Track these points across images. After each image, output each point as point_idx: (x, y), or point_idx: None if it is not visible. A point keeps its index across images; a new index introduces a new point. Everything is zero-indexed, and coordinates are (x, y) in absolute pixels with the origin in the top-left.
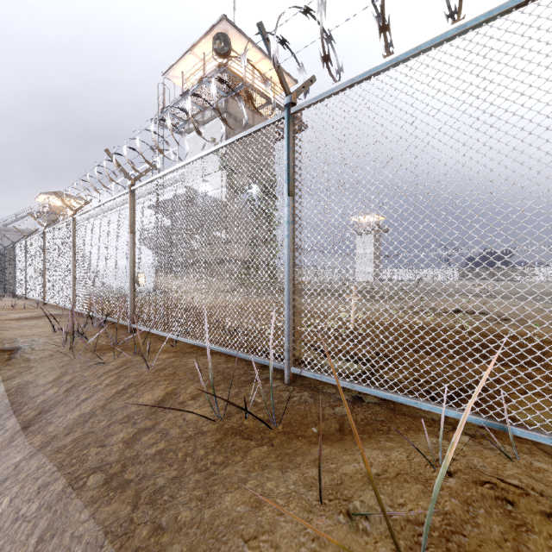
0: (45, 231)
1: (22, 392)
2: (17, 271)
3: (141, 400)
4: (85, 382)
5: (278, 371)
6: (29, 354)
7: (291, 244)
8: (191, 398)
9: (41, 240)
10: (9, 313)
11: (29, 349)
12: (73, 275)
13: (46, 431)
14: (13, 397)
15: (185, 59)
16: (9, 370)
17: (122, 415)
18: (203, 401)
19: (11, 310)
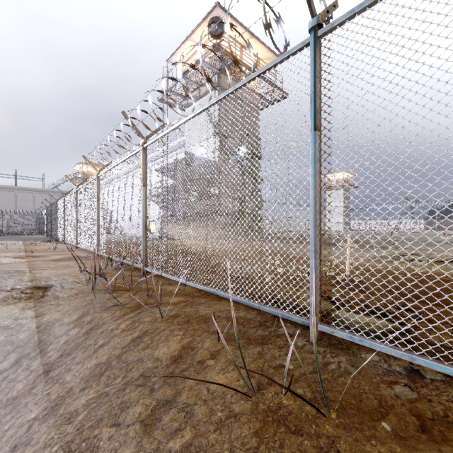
0: (77, 189)
1: (50, 330)
2: (59, 222)
3: (157, 353)
4: (103, 325)
5: (295, 324)
6: (59, 292)
7: (318, 185)
8: (211, 357)
9: (75, 196)
10: (50, 255)
11: (60, 288)
12: (97, 224)
13: (63, 380)
14: (41, 334)
15: (184, 45)
16: (41, 307)
17: (137, 371)
18: (225, 362)
19: (52, 252)
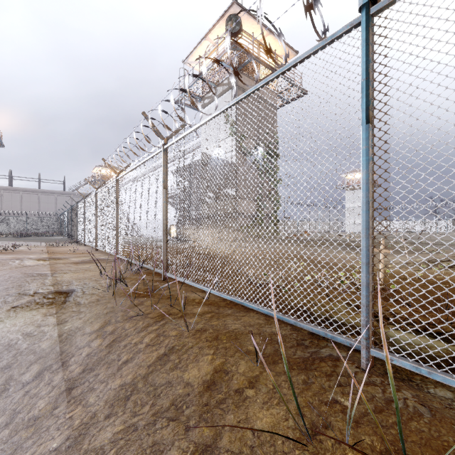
0: (97, 192)
1: (71, 340)
2: (79, 224)
3: (187, 376)
4: (126, 337)
5: (337, 344)
6: (80, 298)
7: (370, 187)
8: (249, 385)
9: (94, 199)
10: (71, 257)
11: (81, 293)
12: (117, 227)
13: (87, 402)
14: (63, 345)
15: (201, 45)
16: (63, 313)
17: (167, 399)
18: (266, 393)
19: (73, 254)
